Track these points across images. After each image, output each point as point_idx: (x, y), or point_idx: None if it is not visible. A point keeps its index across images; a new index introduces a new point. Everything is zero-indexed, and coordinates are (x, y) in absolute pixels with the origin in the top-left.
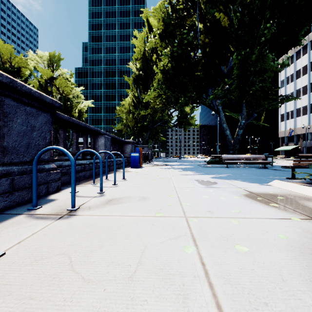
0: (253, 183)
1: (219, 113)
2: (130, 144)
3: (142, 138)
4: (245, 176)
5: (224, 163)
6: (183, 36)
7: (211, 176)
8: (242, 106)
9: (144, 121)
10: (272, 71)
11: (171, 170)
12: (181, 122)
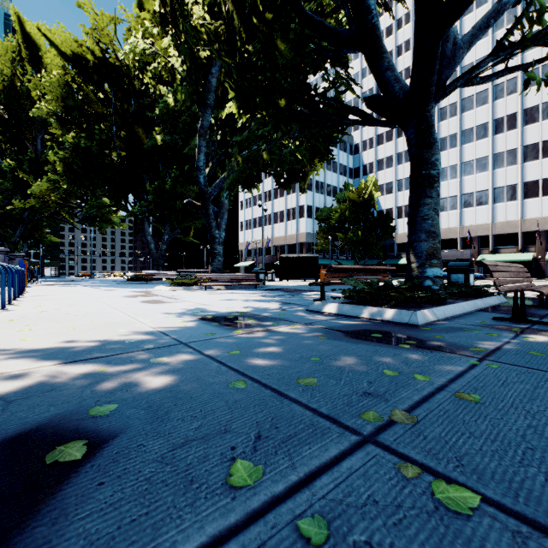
0: (146, 289)
1: (144, 223)
2: (3, 254)
3: (4, 238)
4: (150, 287)
5: (147, 280)
6: (94, 127)
7: (119, 288)
8: (166, 221)
9: (8, 204)
10: (194, 192)
11: (77, 287)
12: (94, 217)
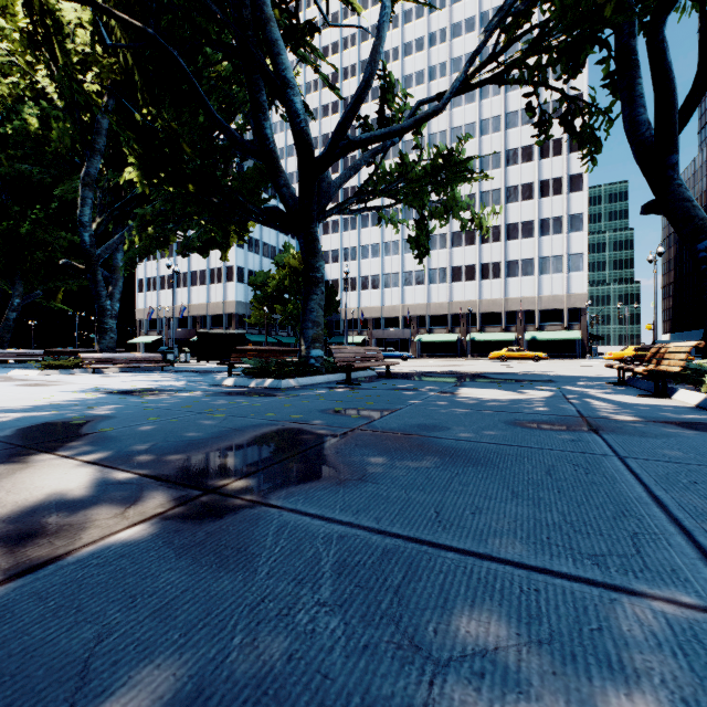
0: None
1: None
2: None
3: None
4: None
5: None
6: None
7: None
8: (16, 277)
9: None
10: (66, 241)
11: None
12: None
